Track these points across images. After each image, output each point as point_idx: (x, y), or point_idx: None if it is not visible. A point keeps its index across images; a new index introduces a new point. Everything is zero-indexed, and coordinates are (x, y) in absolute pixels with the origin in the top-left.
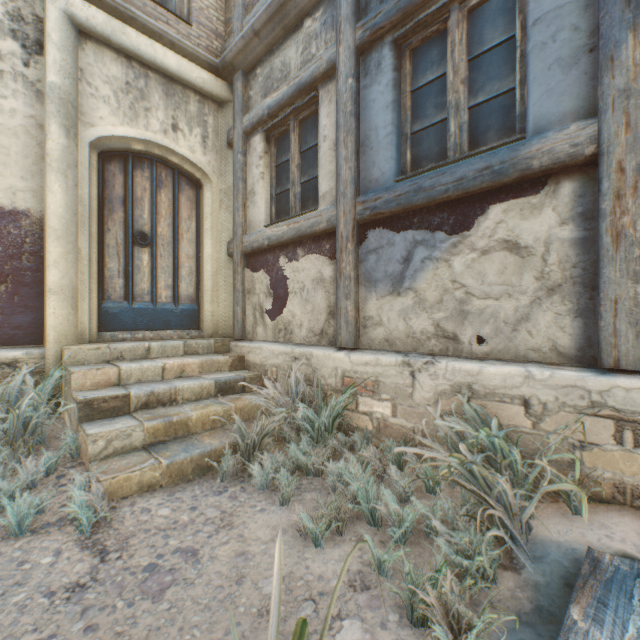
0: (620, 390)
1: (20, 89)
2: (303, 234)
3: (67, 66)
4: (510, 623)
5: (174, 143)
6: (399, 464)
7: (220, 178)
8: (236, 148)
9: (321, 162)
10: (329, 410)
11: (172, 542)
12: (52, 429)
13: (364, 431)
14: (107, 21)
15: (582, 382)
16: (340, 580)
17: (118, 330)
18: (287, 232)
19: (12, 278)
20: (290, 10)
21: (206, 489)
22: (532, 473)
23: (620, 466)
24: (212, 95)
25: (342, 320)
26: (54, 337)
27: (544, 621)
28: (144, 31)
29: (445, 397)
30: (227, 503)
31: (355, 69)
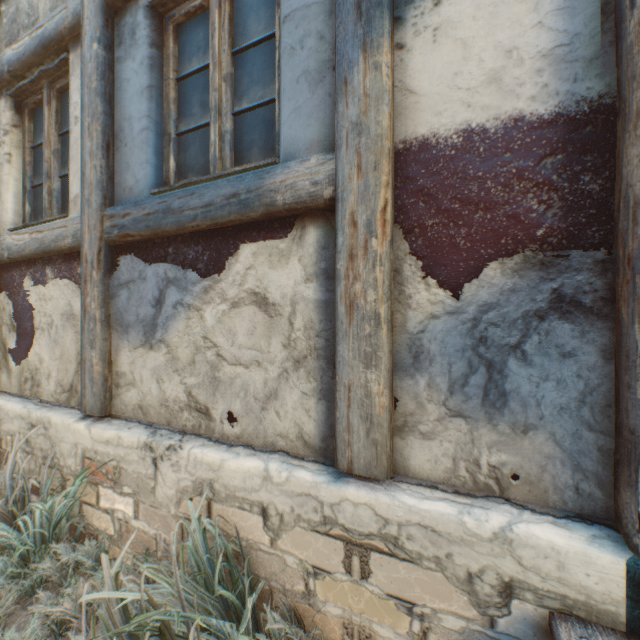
0: (350, 504)
1: None
2: (47, 249)
3: None
4: None
5: None
6: None
7: None
8: None
9: (73, 152)
10: (42, 518)
11: None
12: None
13: (101, 539)
14: None
15: (316, 490)
16: None
17: None
18: (30, 243)
19: None
20: None
21: None
22: None
23: (350, 601)
24: None
25: (87, 376)
26: None
27: None
28: None
29: (188, 496)
30: None
31: (103, 31)
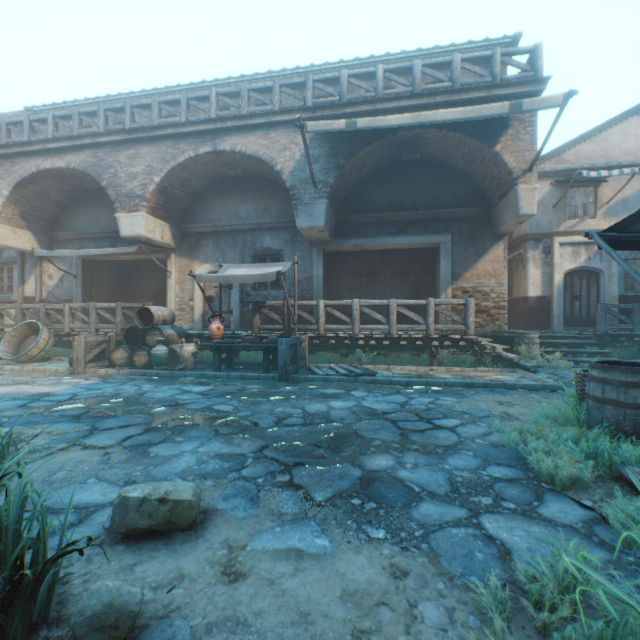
0: None
1: None
2: None
3: None
4: None
5: None
6: None
7: None
8: None
9: None
10: None
11: None
12: None
13: None
14: None
15: None
16: None
17: None
18: None
19: None
20: None
21: None
22: None
23: None
24: None
25: None
26: None
27: None
28: None
29: None
30: None
31: None
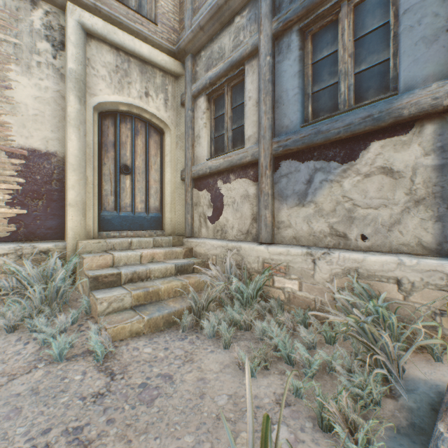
0: None
1: (51, 73)
2: (234, 164)
3: (80, 57)
4: (392, 433)
5: (146, 105)
6: (304, 323)
7: (176, 127)
8: (187, 107)
9: (247, 115)
10: (254, 285)
11: (155, 370)
12: (71, 295)
13: (278, 300)
14: (104, 26)
15: (441, 268)
16: (285, 391)
17: (110, 230)
18: (223, 163)
19: (46, 196)
20: (225, 11)
21: (173, 336)
22: (404, 331)
23: None
24: (171, 71)
25: (262, 224)
26: (72, 235)
27: (417, 433)
28: (127, 31)
29: (338, 277)
30: (188, 346)
31: (271, 50)
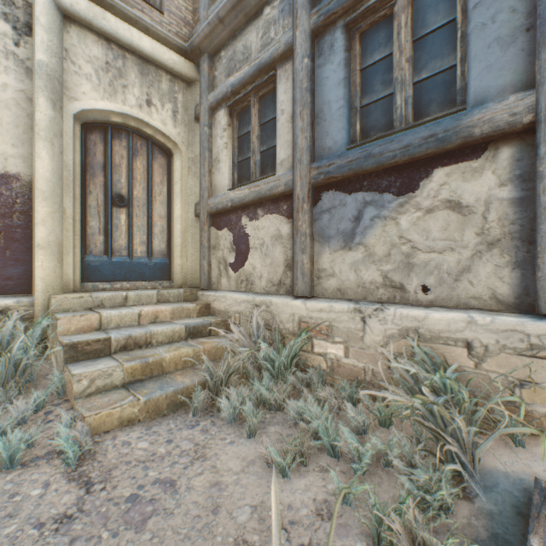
0: None
1: (11, 66)
2: (263, 196)
3: (53, 46)
4: None
5: (148, 116)
6: (352, 400)
7: (188, 148)
8: (203, 121)
9: (279, 133)
10: (288, 351)
11: (151, 473)
12: (40, 369)
13: (319, 370)
14: (89, 7)
15: (521, 327)
16: (333, 526)
17: (99, 281)
18: (248, 195)
19: (4, 234)
20: None
21: (180, 423)
22: (479, 409)
23: None
24: (181, 75)
25: (298, 272)
26: (42, 287)
27: None
28: (122, 17)
29: (393, 340)
30: (199, 436)
31: (310, 50)
